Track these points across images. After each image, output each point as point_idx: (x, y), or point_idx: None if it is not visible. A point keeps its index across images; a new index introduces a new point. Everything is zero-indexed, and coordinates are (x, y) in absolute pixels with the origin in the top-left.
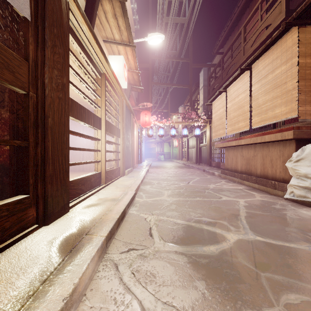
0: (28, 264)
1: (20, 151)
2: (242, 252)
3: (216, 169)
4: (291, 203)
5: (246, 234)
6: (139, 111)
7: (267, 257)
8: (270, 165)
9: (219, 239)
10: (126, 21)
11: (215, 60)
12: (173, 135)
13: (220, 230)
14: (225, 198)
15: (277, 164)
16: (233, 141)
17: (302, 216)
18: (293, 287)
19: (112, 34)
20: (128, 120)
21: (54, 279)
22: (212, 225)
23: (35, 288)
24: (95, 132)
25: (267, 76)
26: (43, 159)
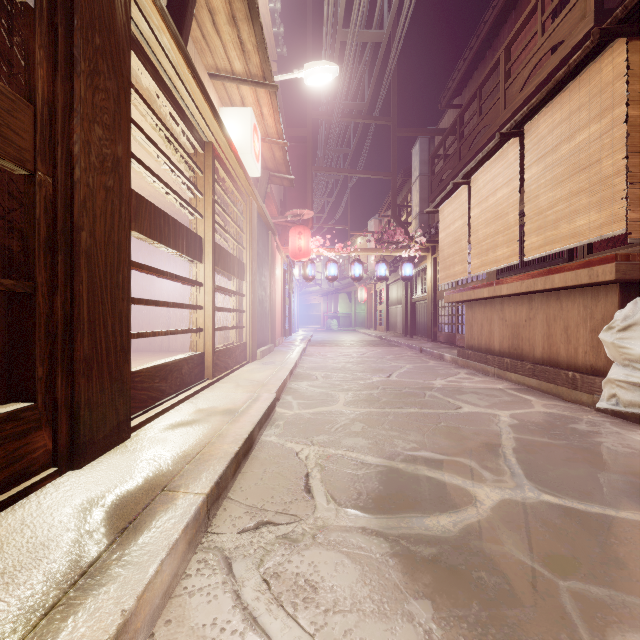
0: (22, 562)
1: (16, 304)
2: (512, 531)
3: (448, 347)
4: (610, 420)
5: (519, 489)
6: (287, 227)
7: (570, 542)
8: (563, 339)
9: (459, 499)
10: (256, 30)
11: (446, 121)
12: (357, 277)
13: (460, 478)
14: (469, 407)
15: (579, 337)
16: (484, 287)
17: (638, 449)
18: (636, 616)
19: (228, 61)
20: (263, 244)
21: (78, 600)
22: (443, 468)
23: (28, 625)
24: (193, 270)
25: (559, 147)
26: (68, 322)
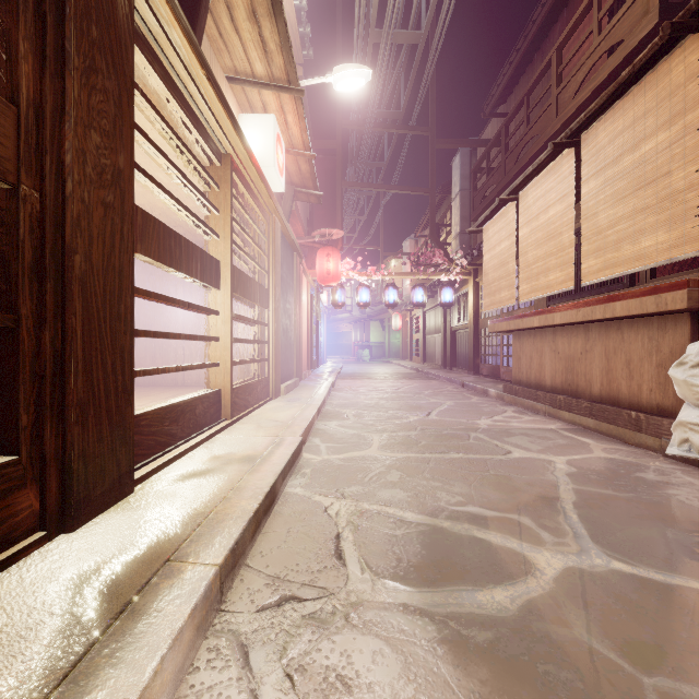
0: None
1: None
2: (581, 610)
3: (492, 381)
4: (681, 468)
5: (584, 555)
6: (314, 248)
7: (650, 624)
8: (625, 375)
9: (516, 568)
10: (280, 27)
11: (489, 131)
12: (391, 303)
13: (515, 540)
14: (519, 452)
15: (644, 372)
16: (534, 316)
17: None
18: None
19: (248, 62)
20: (287, 268)
21: None
22: (494, 528)
23: None
24: (210, 296)
25: (621, 158)
26: (58, 361)
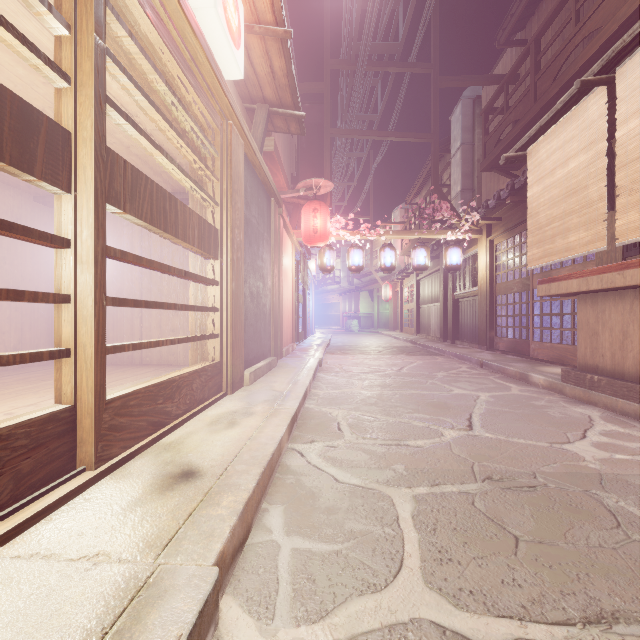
0: None
1: None
2: None
3: (521, 360)
4: None
5: None
6: (299, 205)
7: None
8: None
9: None
10: None
11: (499, 71)
12: (388, 266)
13: None
14: None
15: None
16: None
17: None
18: None
19: None
20: (259, 213)
21: None
22: None
23: None
24: (170, 255)
25: None
26: None
